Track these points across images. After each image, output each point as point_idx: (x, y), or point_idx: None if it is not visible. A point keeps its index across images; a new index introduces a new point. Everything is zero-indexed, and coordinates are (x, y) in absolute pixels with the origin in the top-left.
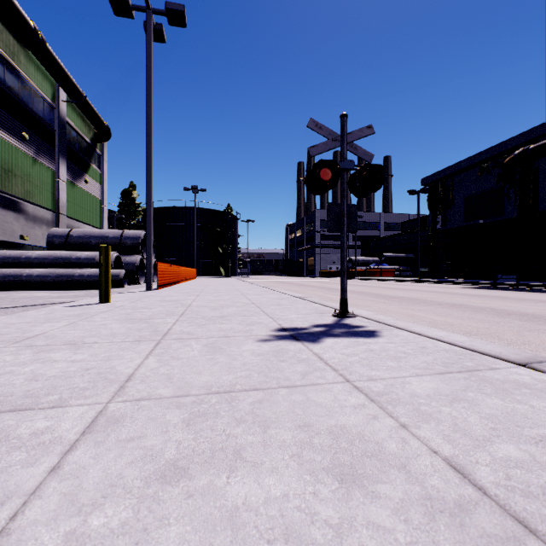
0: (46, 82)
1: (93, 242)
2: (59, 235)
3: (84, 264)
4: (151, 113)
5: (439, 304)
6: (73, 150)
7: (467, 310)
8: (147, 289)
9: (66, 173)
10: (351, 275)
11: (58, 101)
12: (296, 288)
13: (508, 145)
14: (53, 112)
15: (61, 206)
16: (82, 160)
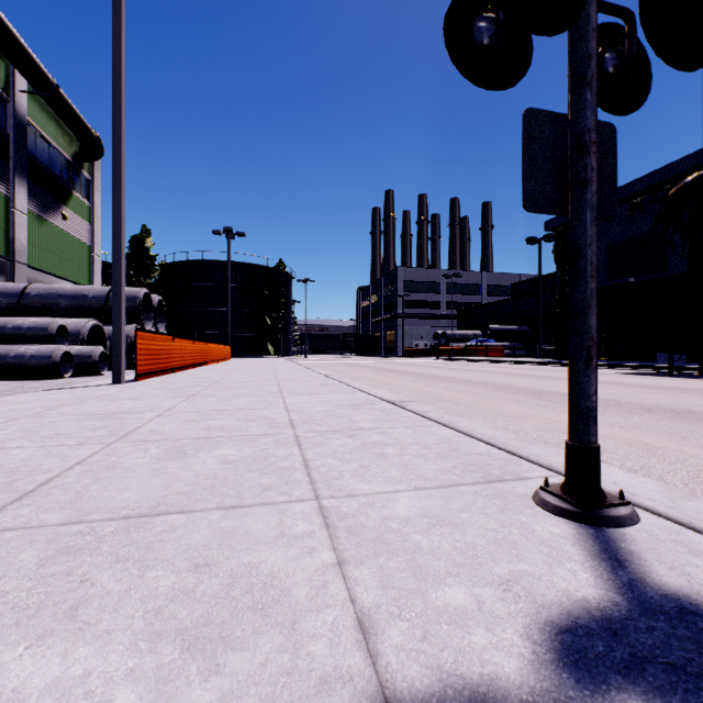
0: None
1: (63, 304)
2: (7, 294)
3: (27, 336)
4: (121, 67)
5: (649, 411)
6: (42, 168)
7: None
8: (113, 381)
9: (29, 202)
10: (446, 354)
11: (13, 91)
12: (375, 375)
13: (674, 170)
14: (5, 106)
15: (19, 251)
16: (57, 185)
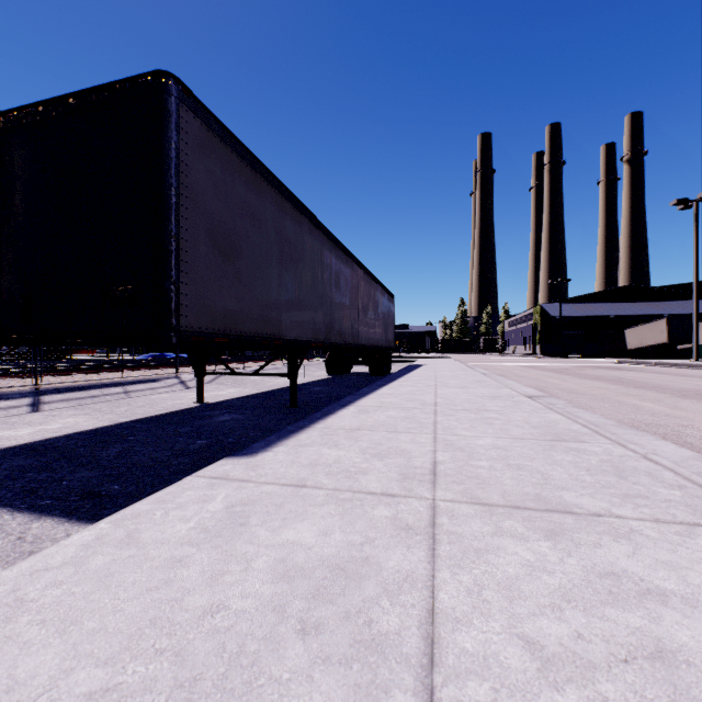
0: None
1: None
2: None
3: None
4: None
5: None
6: None
7: None
8: None
9: None
10: None
11: None
12: None
13: None
14: None
15: None
16: None
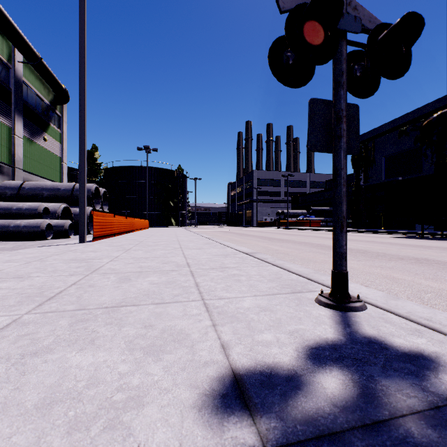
0: (0, 42)
1: (45, 194)
2: (11, 187)
3: (25, 214)
4: (84, 51)
5: (402, 259)
6: (31, 109)
7: (445, 267)
8: (79, 241)
9: (24, 130)
10: (284, 225)
11: (14, 62)
12: (238, 238)
13: (426, 109)
14: (9, 71)
15: (17, 161)
16: (41, 120)
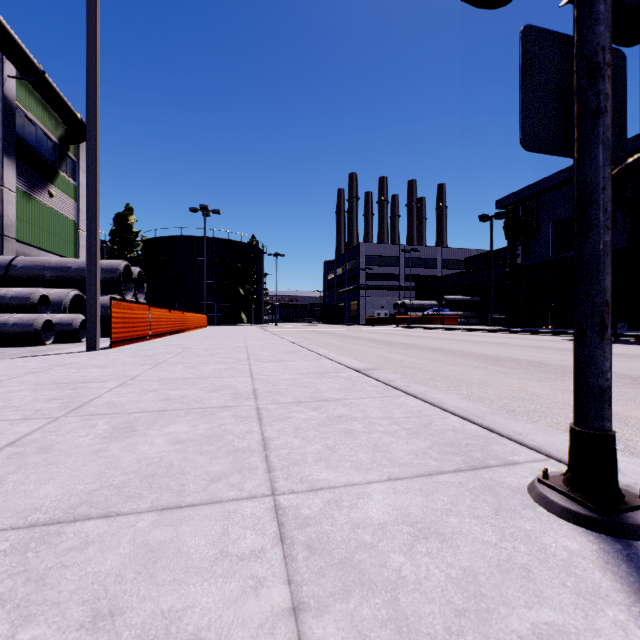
0: None
1: (47, 276)
2: None
3: (10, 305)
4: (95, 45)
5: None
6: (30, 149)
7: None
8: (88, 348)
9: (18, 180)
10: (405, 322)
11: (2, 77)
12: (340, 342)
13: None
14: None
15: (7, 226)
16: (44, 165)
